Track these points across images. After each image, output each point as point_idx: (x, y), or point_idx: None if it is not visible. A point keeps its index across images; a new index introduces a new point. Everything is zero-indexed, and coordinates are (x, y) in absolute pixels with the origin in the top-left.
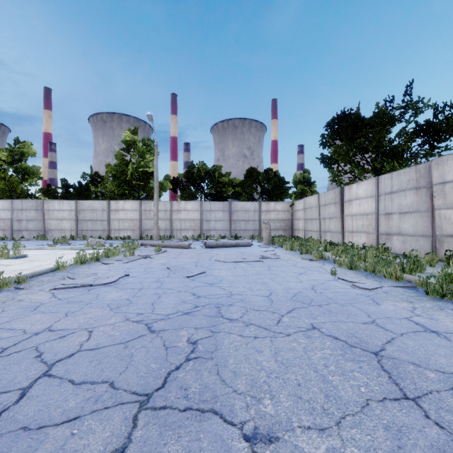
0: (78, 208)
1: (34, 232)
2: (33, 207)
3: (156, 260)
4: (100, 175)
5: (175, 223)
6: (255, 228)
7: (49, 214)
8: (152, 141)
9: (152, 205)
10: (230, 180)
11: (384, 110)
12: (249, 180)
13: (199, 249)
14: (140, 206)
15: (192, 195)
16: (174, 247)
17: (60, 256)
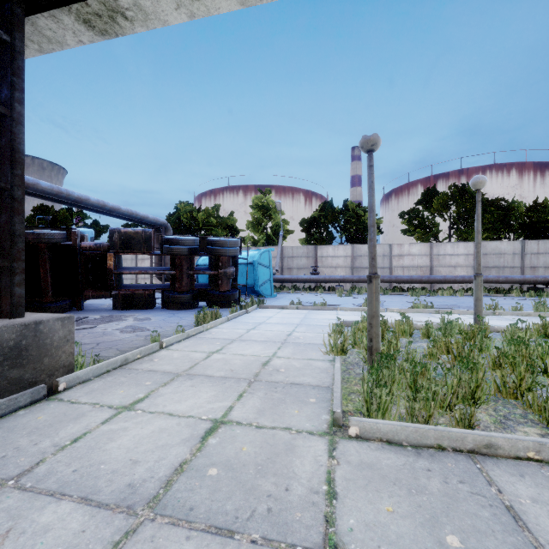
0: None
1: None
2: None
3: None
4: None
5: None
6: None
7: None
8: None
9: None
10: None
11: (69, 216)
12: None
13: None
14: None
15: None
16: None
17: None
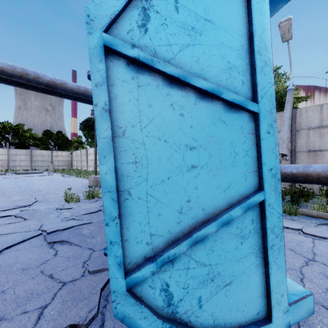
0: None
1: None
2: None
3: None
4: None
5: None
6: (49, 165)
7: None
8: None
9: None
10: (31, 135)
11: None
12: (46, 137)
13: (12, 175)
14: None
15: None
16: None
17: None
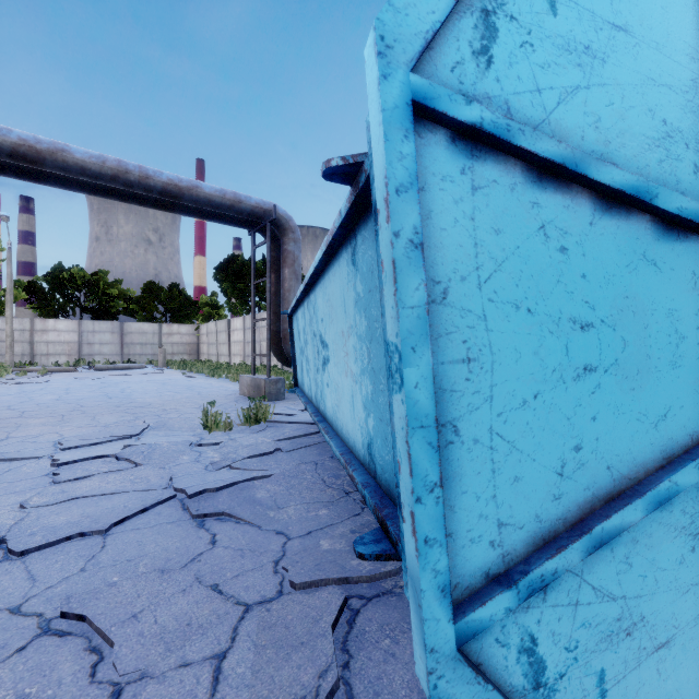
0: None
1: None
2: None
3: (53, 377)
4: None
5: (39, 346)
6: (154, 352)
7: None
8: None
9: None
10: (122, 292)
11: (257, 266)
12: (149, 296)
13: (88, 372)
14: None
15: (61, 307)
16: (56, 371)
17: None
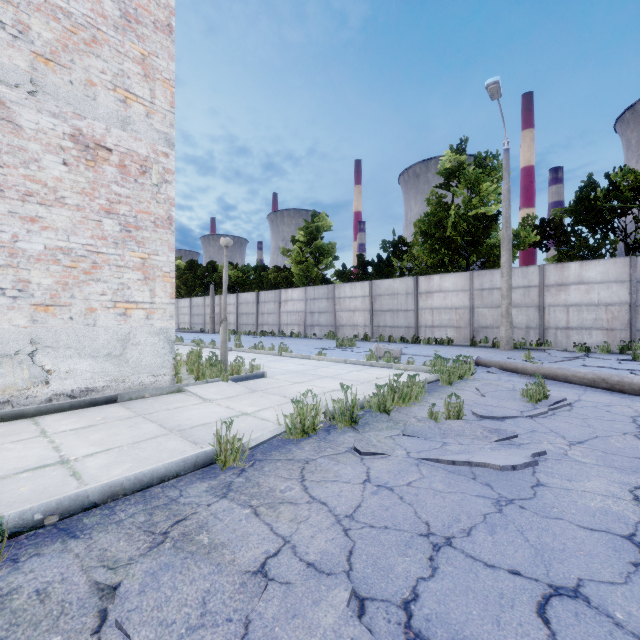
0: (373, 293)
1: (325, 328)
2: (324, 295)
3: (555, 465)
4: (405, 241)
5: (552, 313)
6: None
7: (340, 304)
8: (494, 156)
9: (495, 278)
10: None
11: None
12: None
13: None
14: (470, 282)
15: (591, 249)
16: (579, 382)
17: (309, 382)
